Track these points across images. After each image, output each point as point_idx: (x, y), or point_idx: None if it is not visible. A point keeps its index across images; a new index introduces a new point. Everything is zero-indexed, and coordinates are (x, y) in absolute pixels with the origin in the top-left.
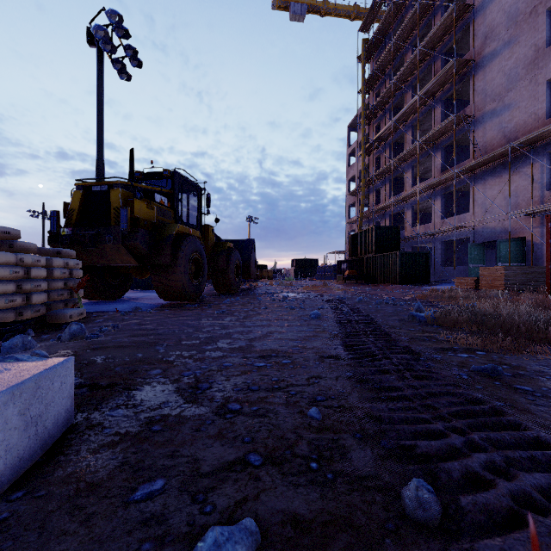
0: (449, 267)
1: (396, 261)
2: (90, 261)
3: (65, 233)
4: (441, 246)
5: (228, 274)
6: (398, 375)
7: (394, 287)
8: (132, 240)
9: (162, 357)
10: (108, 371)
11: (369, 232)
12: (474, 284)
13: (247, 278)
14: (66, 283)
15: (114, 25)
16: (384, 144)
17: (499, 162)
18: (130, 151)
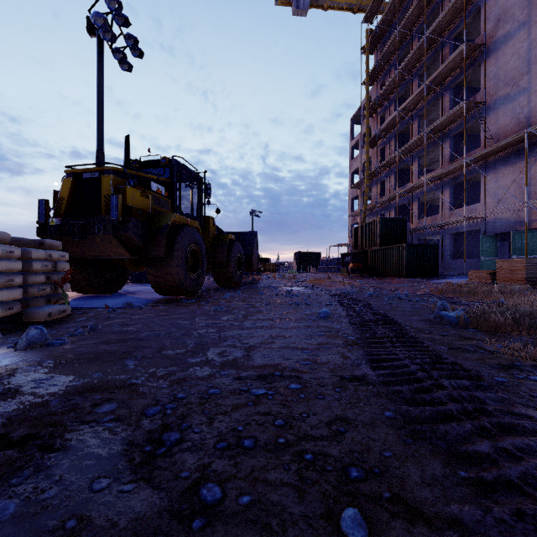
0: (458, 260)
1: (403, 253)
2: (82, 253)
3: (54, 223)
4: (449, 238)
5: (229, 267)
6: (471, 424)
7: (402, 281)
8: (123, 230)
9: (127, 379)
10: (38, 407)
11: (374, 225)
12: (491, 278)
13: (249, 271)
14: (49, 277)
15: (114, 13)
16: (388, 135)
17: (514, 149)
18: (125, 138)
